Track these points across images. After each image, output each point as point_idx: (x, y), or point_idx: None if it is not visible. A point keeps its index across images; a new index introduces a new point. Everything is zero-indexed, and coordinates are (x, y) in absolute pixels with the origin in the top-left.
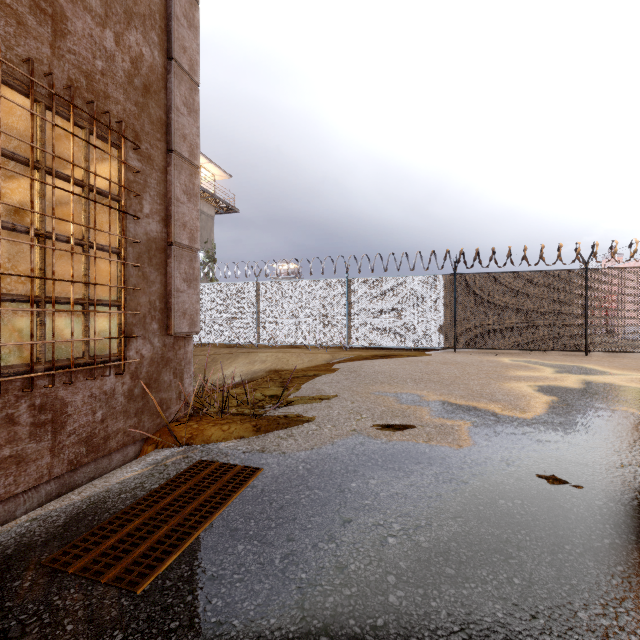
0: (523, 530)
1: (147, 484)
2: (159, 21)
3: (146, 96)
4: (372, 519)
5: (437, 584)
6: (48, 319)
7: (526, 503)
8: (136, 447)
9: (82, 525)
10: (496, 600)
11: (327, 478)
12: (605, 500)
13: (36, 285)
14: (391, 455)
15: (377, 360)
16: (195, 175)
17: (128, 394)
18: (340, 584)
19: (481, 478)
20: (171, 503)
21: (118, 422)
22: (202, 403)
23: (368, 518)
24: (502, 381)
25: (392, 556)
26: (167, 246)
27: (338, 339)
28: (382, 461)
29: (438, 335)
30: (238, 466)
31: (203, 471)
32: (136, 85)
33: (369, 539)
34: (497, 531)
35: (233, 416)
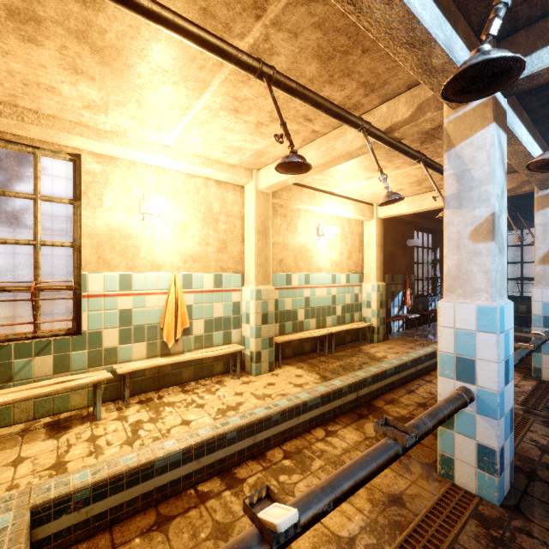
0: None
1: None
2: None
3: None
4: None
5: None
6: None
7: None
8: None
9: None
10: None
11: None
12: None
13: None
14: None
15: None
16: None
17: None
18: None
19: None
20: None
21: None
22: None
23: None
24: None
25: None
26: None
27: None
28: None
29: None
30: None
31: None
32: None
33: None
34: None
35: None
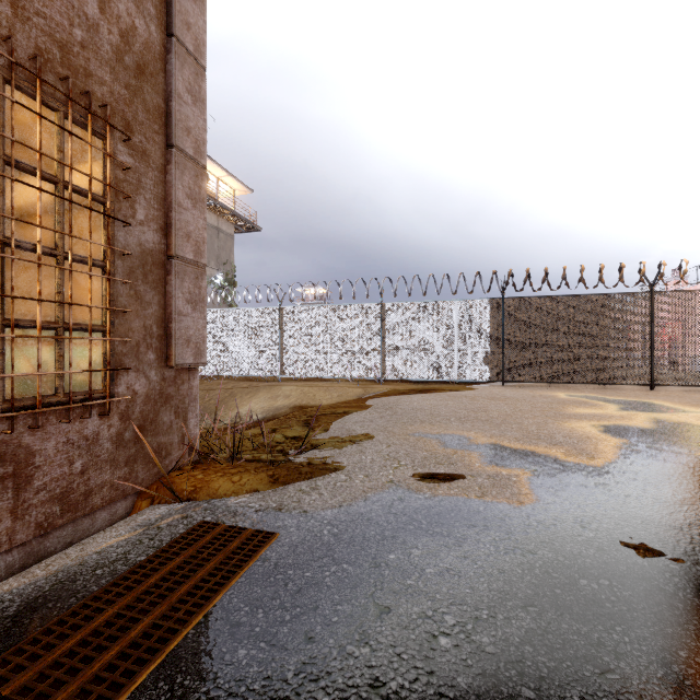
0: (618, 626)
1: (132, 555)
2: None
3: (140, 78)
4: (417, 608)
5: None
6: (31, 348)
7: (615, 584)
8: (127, 503)
9: (38, 616)
10: None
11: (358, 547)
12: None
13: None
14: (437, 515)
15: (415, 395)
16: (202, 177)
17: (116, 439)
18: None
19: (553, 547)
20: (157, 584)
21: (103, 473)
22: (210, 448)
23: (412, 607)
24: (561, 420)
25: (447, 668)
26: (167, 260)
27: (371, 371)
28: (427, 523)
29: (484, 367)
30: (248, 530)
31: (203, 537)
32: (127, 64)
33: (414, 640)
34: (584, 628)
35: (247, 463)
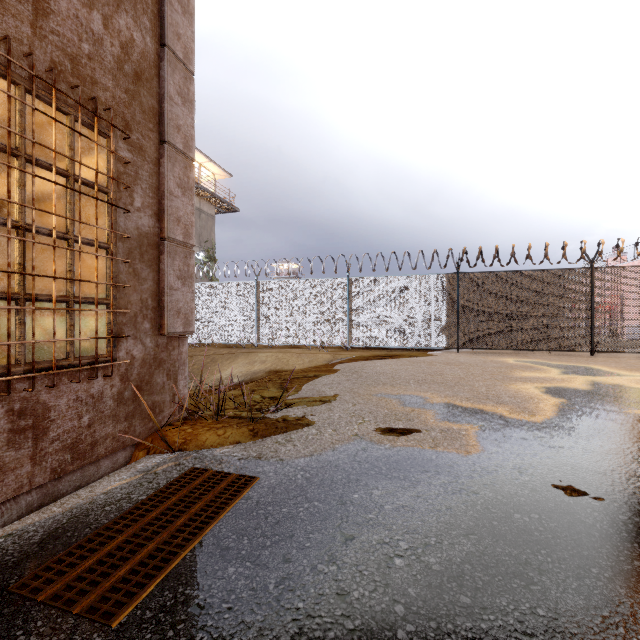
0: (543, 550)
1: (134, 495)
2: (151, 5)
3: (137, 84)
4: (377, 536)
5: (451, 616)
6: (38, 318)
7: (544, 518)
8: (126, 453)
9: (59, 542)
10: (520, 637)
11: (327, 488)
12: (630, 514)
13: (15, 281)
14: (395, 462)
15: (379, 360)
16: (190, 168)
17: (118, 397)
18: (342, 616)
19: (493, 489)
20: (158, 517)
21: (107, 427)
22: (197, 406)
23: (372, 535)
24: (508, 382)
25: (400, 581)
26: (160, 242)
27: (339, 339)
28: (386, 469)
29: (440, 335)
30: (232, 475)
31: (195, 480)
32: (126, 71)
33: (374, 560)
34: (515, 551)
35: (230, 419)
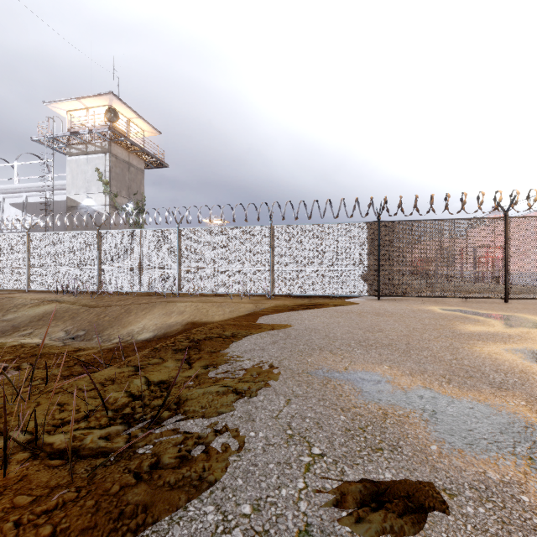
0: None
1: None
2: None
3: None
4: None
5: None
6: None
7: None
8: None
9: None
10: None
11: None
12: None
13: None
14: None
15: (304, 311)
16: None
17: None
18: None
19: None
20: None
21: None
22: None
23: None
24: (466, 342)
25: None
26: None
27: (262, 287)
28: None
29: (362, 283)
30: None
31: None
32: None
33: None
34: None
35: (44, 466)
